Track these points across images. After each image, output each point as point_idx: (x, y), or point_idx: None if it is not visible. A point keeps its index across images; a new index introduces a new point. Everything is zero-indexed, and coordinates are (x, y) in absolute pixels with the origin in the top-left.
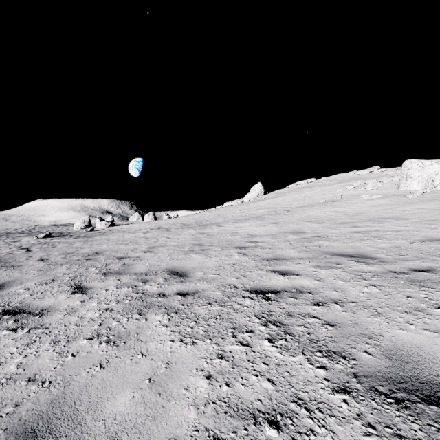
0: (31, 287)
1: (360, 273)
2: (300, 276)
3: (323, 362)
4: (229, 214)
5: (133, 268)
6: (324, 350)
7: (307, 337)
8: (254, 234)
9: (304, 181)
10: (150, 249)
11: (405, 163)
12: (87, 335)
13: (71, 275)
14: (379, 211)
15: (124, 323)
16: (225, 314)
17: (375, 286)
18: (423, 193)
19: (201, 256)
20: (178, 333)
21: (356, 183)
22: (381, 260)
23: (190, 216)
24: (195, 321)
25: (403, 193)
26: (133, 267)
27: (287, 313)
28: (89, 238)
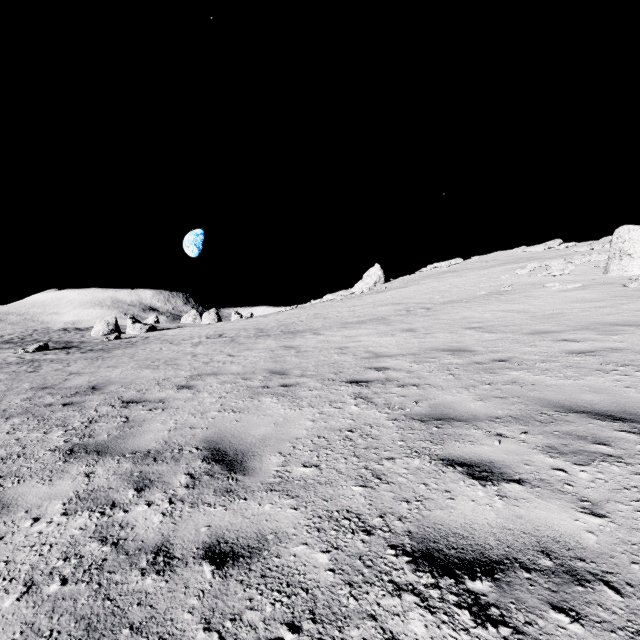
0: None
1: None
2: (527, 486)
3: None
4: (332, 313)
5: (138, 435)
6: None
7: None
8: (378, 352)
9: (446, 263)
10: (190, 382)
11: (619, 232)
12: None
13: (1, 452)
14: (589, 310)
15: None
16: None
17: None
18: None
19: (281, 404)
20: None
21: (531, 265)
22: None
23: (271, 315)
24: None
25: (618, 280)
26: (138, 432)
27: None
28: (105, 352)
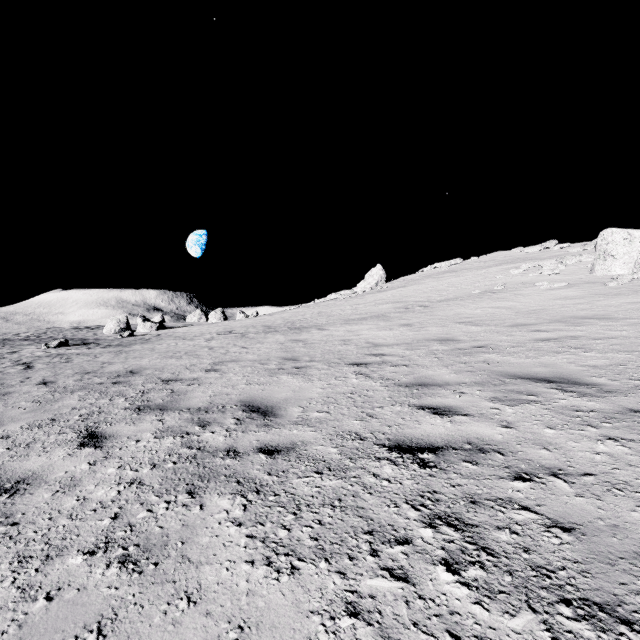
0: (14, 432)
1: (577, 414)
2: (470, 417)
3: (584, 637)
4: (336, 311)
5: (186, 399)
6: (573, 598)
7: (526, 561)
8: (376, 343)
9: (446, 263)
10: (215, 367)
11: (603, 235)
12: (87, 542)
13: (84, 411)
14: (568, 306)
15: (160, 515)
16: (349, 497)
17: (616, 440)
18: (633, 279)
19: (296, 379)
20: (262, 543)
21: (525, 266)
22: (604, 389)
23: (277, 314)
24: (294, 513)
25: (601, 279)
26: (185, 398)
27: (467, 496)
28: (125, 347)
